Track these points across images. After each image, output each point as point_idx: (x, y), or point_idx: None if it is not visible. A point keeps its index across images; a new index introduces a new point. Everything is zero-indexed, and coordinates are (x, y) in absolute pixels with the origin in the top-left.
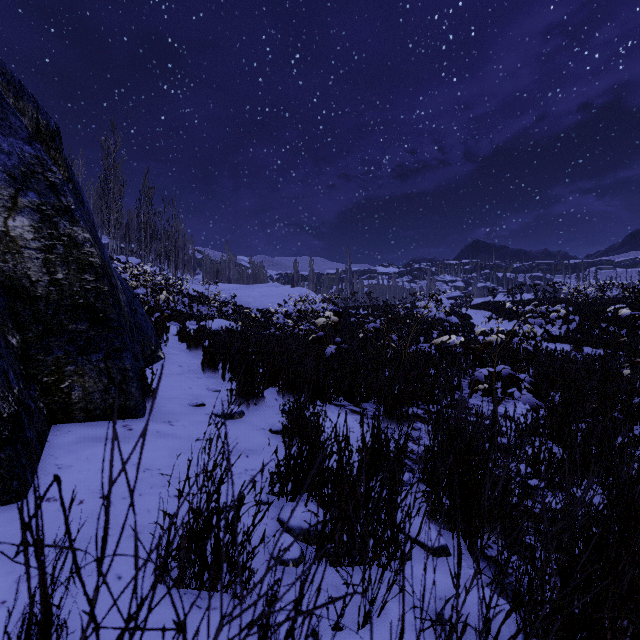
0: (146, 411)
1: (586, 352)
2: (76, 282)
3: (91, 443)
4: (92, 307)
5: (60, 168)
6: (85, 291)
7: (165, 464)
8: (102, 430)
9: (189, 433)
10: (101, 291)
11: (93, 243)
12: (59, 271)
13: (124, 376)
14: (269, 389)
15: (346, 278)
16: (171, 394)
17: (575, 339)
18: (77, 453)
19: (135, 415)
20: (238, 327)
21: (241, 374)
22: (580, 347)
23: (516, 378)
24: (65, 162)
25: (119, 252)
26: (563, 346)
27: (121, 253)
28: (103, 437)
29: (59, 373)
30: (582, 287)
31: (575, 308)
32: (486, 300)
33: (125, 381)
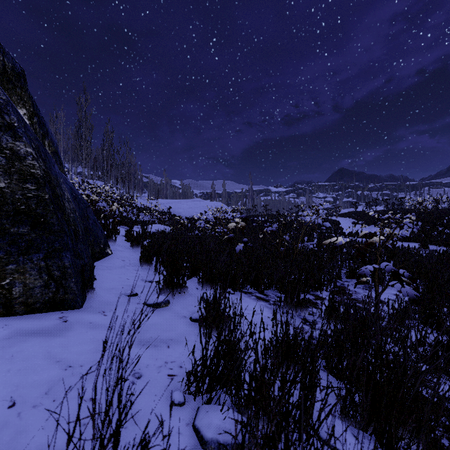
0: (85, 302)
1: (431, 249)
2: (18, 190)
3: (22, 338)
4: (33, 213)
5: (26, 104)
6: (27, 198)
7: (89, 359)
8: (38, 323)
9: (119, 323)
10: (42, 199)
11: (35, 157)
12: (1, 180)
13: (63, 273)
14: (191, 279)
15: (249, 195)
16: (110, 285)
17: (421, 239)
18: (4, 350)
19: (73, 306)
20: (170, 230)
21: (168, 269)
22: (426, 245)
23: (398, 273)
24: (31, 100)
25: (90, 177)
26: (412, 244)
27: (91, 178)
28: (36, 330)
29: (0, 271)
30: (423, 201)
31: (418, 216)
32: (350, 210)
33: (64, 277)
